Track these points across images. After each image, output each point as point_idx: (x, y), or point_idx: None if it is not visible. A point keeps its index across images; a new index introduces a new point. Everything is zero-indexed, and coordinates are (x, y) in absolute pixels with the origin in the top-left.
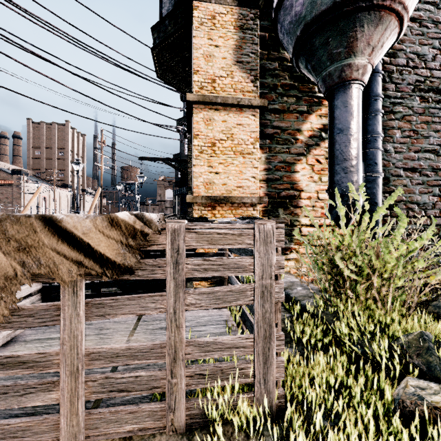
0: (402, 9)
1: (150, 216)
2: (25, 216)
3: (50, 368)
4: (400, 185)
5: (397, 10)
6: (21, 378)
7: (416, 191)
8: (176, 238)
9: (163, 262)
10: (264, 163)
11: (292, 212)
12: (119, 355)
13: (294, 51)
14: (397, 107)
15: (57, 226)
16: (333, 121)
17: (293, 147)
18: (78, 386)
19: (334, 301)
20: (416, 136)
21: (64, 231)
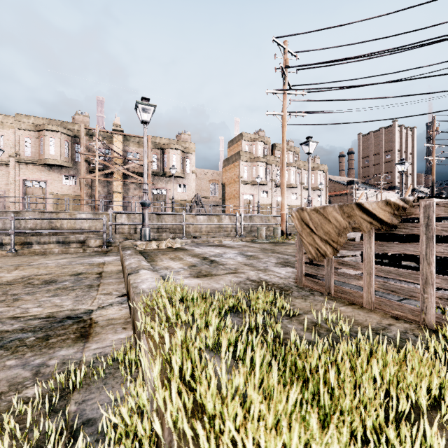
0: None
1: (409, 198)
2: (350, 203)
3: (359, 270)
4: None
5: None
6: (349, 286)
7: None
8: (426, 210)
9: (418, 225)
10: None
11: None
12: (391, 272)
13: None
14: None
15: (361, 206)
16: None
17: None
18: (370, 281)
19: None
20: None
21: (364, 209)
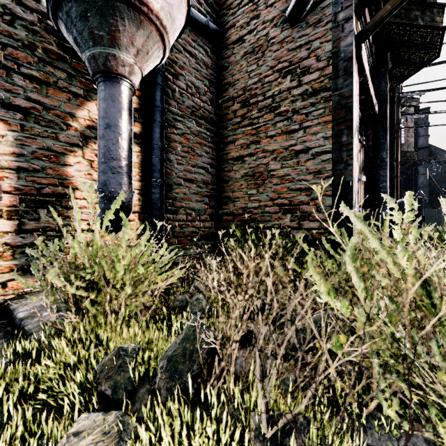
0: (160, 25)
1: None
2: None
3: None
4: (181, 193)
5: (156, 23)
6: None
7: (193, 200)
8: None
9: None
10: (12, 145)
11: (62, 214)
12: None
13: (48, 6)
14: (179, 124)
15: None
16: (101, 113)
17: (64, 134)
18: None
19: (61, 328)
20: (193, 153)
21: None
